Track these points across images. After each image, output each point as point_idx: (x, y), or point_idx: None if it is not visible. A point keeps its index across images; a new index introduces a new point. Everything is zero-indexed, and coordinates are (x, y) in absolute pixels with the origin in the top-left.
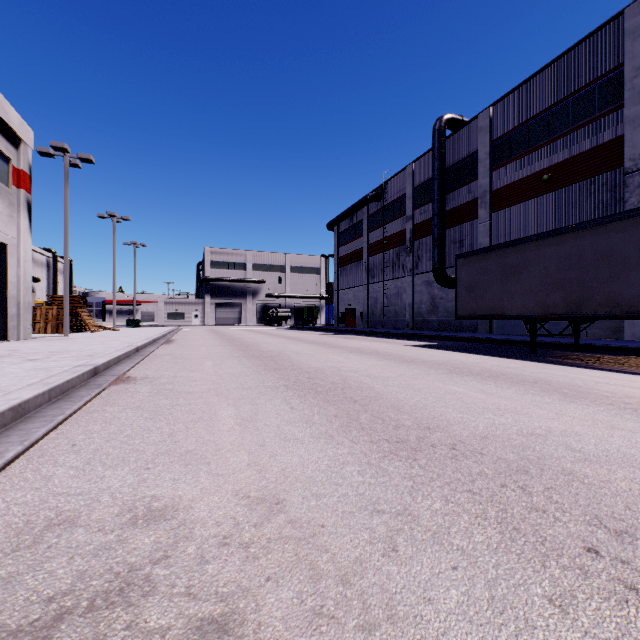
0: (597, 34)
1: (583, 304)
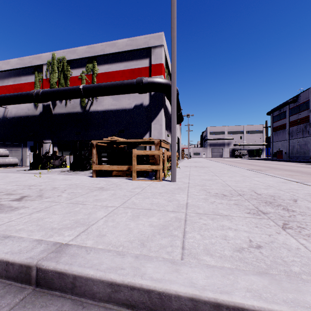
0: None
1: None
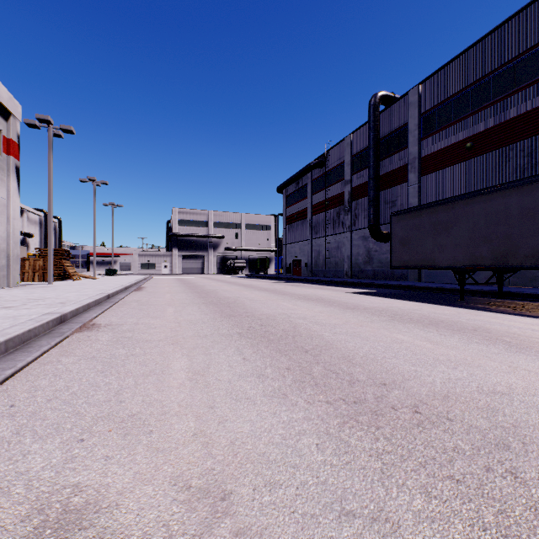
0: (515, 18)
1: (509, 256)
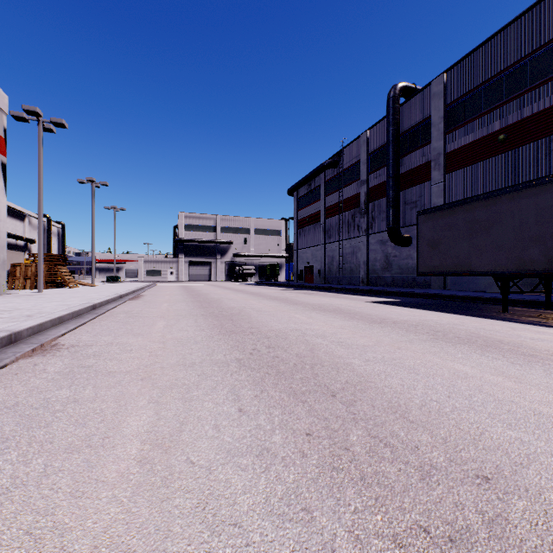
0: None
1: None
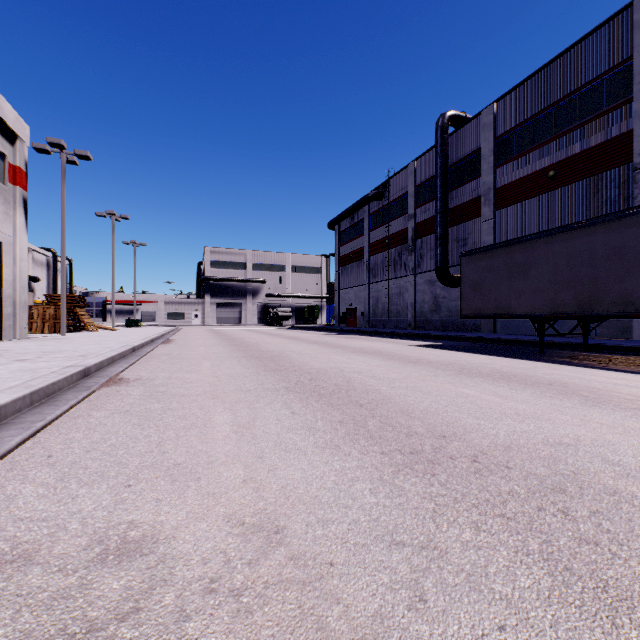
0: (605, 27)
1: (595, 302)
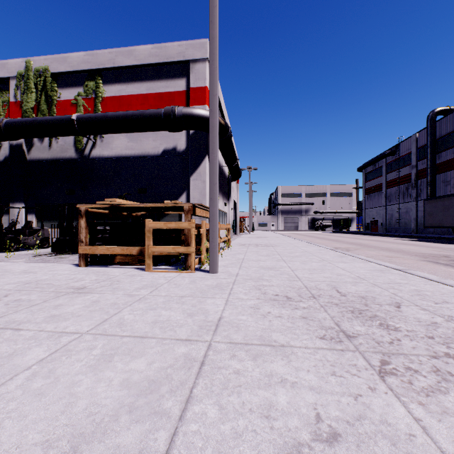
0: None
1: None
